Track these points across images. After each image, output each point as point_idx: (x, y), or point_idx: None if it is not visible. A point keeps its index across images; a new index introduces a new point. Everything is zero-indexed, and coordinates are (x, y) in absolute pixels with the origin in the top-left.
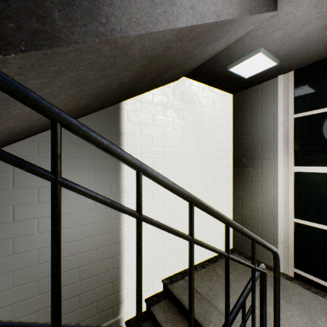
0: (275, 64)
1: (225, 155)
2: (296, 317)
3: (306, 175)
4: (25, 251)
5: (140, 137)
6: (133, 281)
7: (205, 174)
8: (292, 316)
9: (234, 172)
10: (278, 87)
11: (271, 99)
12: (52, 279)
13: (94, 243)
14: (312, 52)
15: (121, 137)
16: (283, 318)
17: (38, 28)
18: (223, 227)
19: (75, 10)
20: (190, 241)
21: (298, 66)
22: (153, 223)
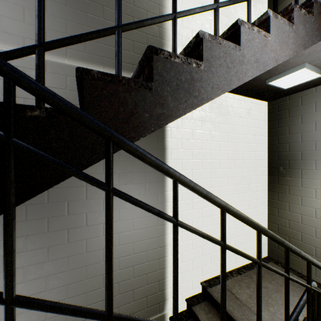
0: (320, 76)
1: (260, 163)
2: None
3: None
4: (94, 250)
5: (181, 151)
6: None
7: (240, 183)
8: None
9: (269, 180)
10: None
11: (313, 108)
12: (174, 292)
13: (144, 246)
14: None
15: (166, 152)
16: None
17: (160, 112)
18: None
19: (180, 92)
20: (258, 264)
21: None
22: (233, 250)
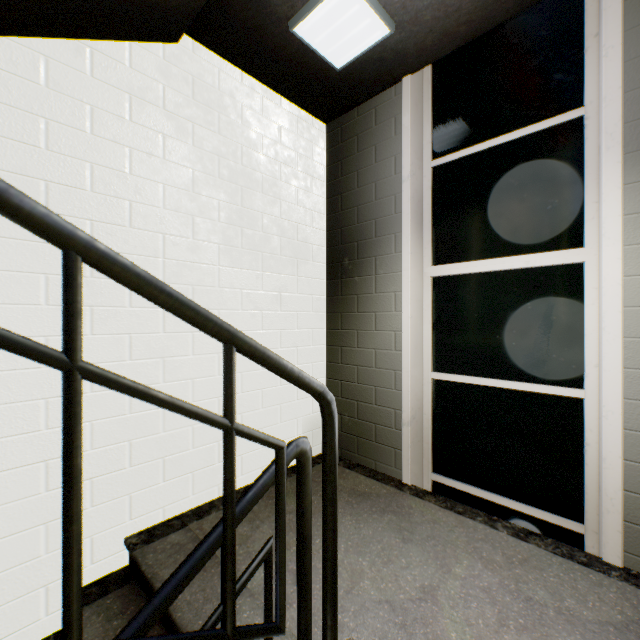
0: (388, 32)
1: (309, 250)
2: (414, 567)
3: (451, 282)
4: None
5: (45, 155)
6: (16, 554)
7: (256, 286)
8: (408, 568)
9: (328, 291)
10: (403, 102)
11: (392, 128)
12: None
13: None
14: (453, 11)
15: None
16: (388, 575)
17: None
18: (304, 407)
19: None
20: None
21: (435, 54)
22: None
